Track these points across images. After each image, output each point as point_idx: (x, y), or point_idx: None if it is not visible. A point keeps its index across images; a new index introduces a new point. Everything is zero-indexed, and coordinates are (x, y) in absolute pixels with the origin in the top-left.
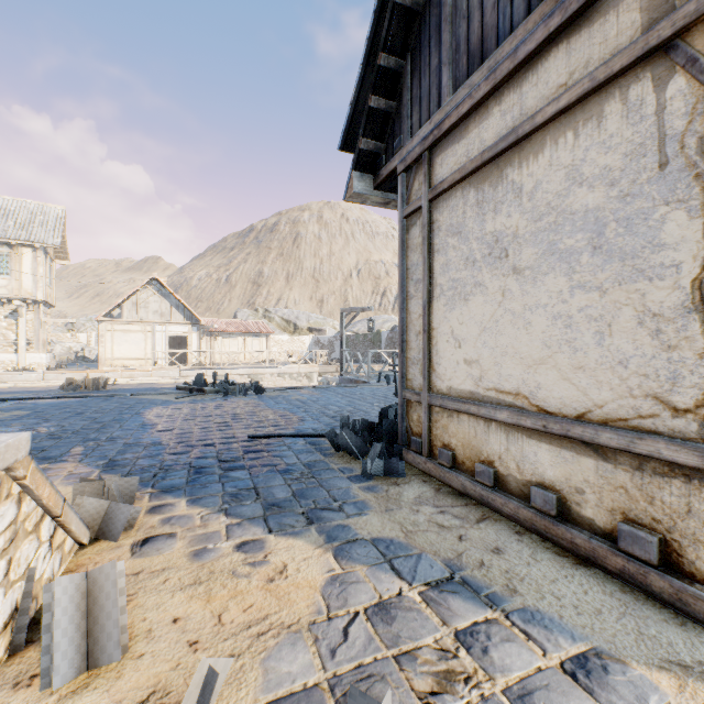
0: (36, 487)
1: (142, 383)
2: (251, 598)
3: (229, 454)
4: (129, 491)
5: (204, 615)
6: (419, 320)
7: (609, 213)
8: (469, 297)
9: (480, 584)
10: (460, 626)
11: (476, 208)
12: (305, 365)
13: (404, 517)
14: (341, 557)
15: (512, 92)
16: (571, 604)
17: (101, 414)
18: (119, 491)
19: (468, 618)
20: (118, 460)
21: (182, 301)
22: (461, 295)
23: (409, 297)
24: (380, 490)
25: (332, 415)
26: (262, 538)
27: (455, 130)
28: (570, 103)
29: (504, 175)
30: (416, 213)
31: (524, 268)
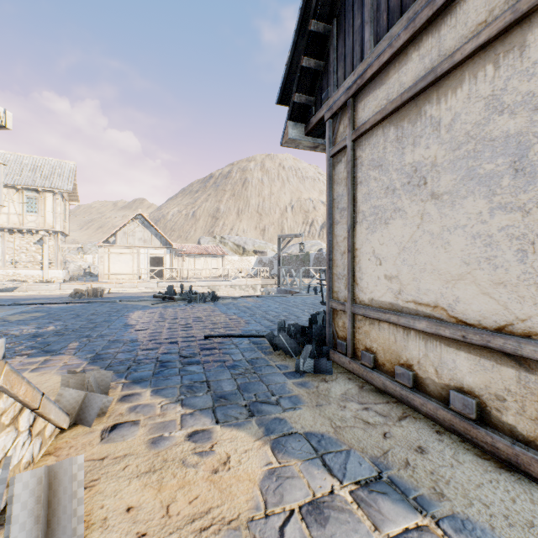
0: (11, 387)
1: (129, 292)
2: (196, 490)
3: (188, 351)
4: (104, 382)
5: (154, 505)
6: (344, 242)
7: (533, 137)
8: (389, 221)
9: (407, 485)
10: (392, 532)
11: (396, 143)
12: (251, 279)
13: (332, 412)
14: (278, 450)
15: (430, 37)
16: (501, 513)
17: (96, 316)
18: (96, 382)
19: (398, 524)
20: (102, 354)
21: (159, 231)
22: (382, 219)
23: (335, 223)
24: (311, 385)
25: (271, 319)
26: (210, 428)
27: (376, 77)
28: (490, 38)
29: (422, 112)
30: (341, 152)
31: (442, 194)
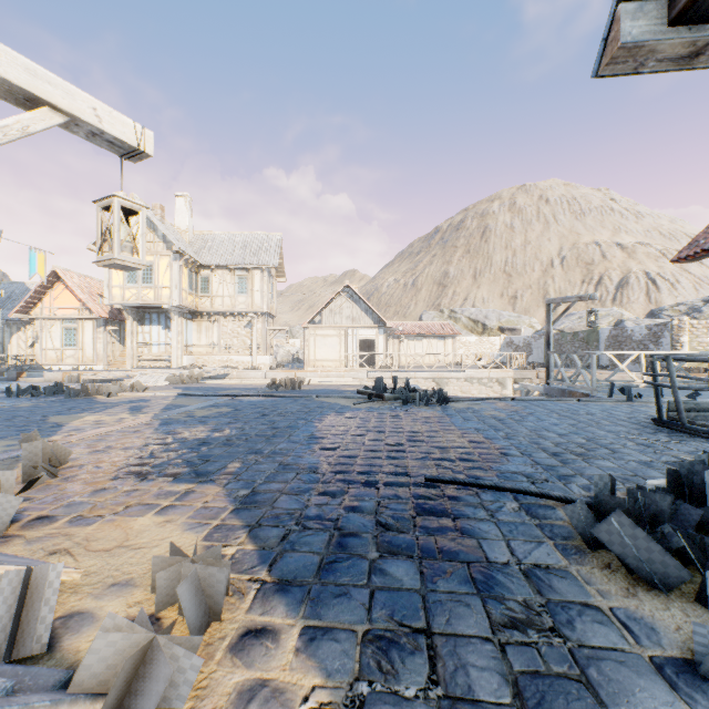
0: None
1: (331, 384)
2: None
3: (393, 511)
4: (214, 590)
5: None
6: None
7: None
8: None
9: None
10: None
11: None
12: (496, 370)
13: None
14: None
15: None
16: None
17: (281, 417)
18: (196, 590)
19: None
20: (260, 492)
21: (369, 306)
22: None
23: None
24: None
25: (552, 449)
26: None
27: None
28: None
29: None
30: None
31: None
